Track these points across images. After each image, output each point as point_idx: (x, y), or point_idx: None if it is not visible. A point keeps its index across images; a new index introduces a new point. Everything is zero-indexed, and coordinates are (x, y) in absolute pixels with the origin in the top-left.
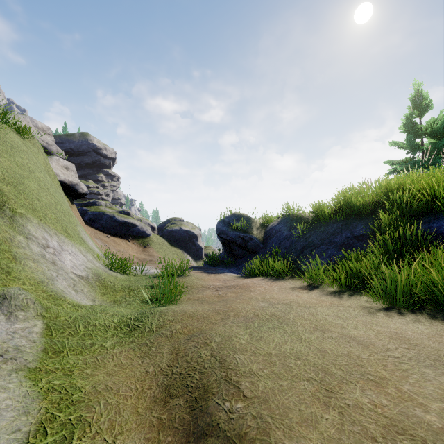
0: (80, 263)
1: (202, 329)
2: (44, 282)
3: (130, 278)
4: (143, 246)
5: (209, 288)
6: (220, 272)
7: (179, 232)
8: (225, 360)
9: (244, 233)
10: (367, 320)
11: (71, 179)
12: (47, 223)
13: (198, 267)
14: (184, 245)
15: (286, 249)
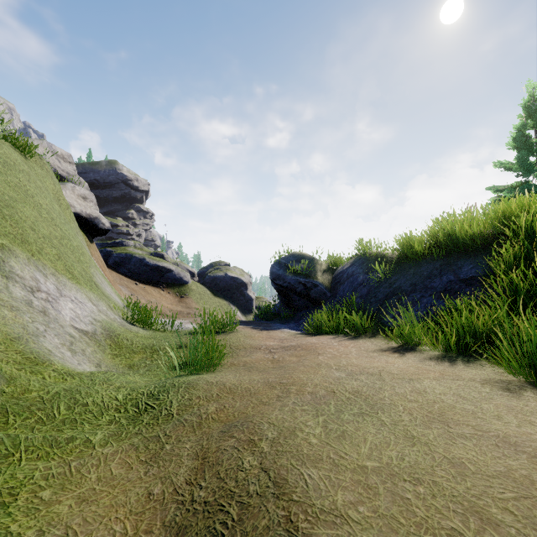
0: (86, 314)
1: (247, 414)
2: (21, 338)
3: (156, 335)
4: (180, 296)
5: (261, 349)
6: (275, 329)
7: (224, 279)
8: (285, 479)
9: (306, 278)
10: (512, 405)
11: (89, 211)
12: (42, 260)
13: (246, 322)
14: (230, 295)
15: (362, 298)
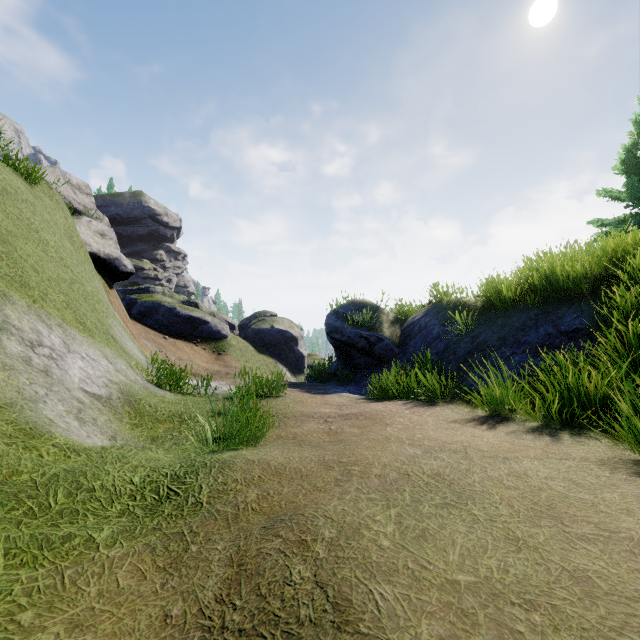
0: (100, 375)
1: (297, 504)
2: (14, 404)
3: (186, 400)
4: (218, 353)
5: (314, 417)
6: (331, 392)
7: (270, 333)
8: (349, 600)
9: (369, 331)
10: None
11: (108, 251)
12: (46, 308)
13: (296, 384)
14: (277, 351)
15: (438, 355)
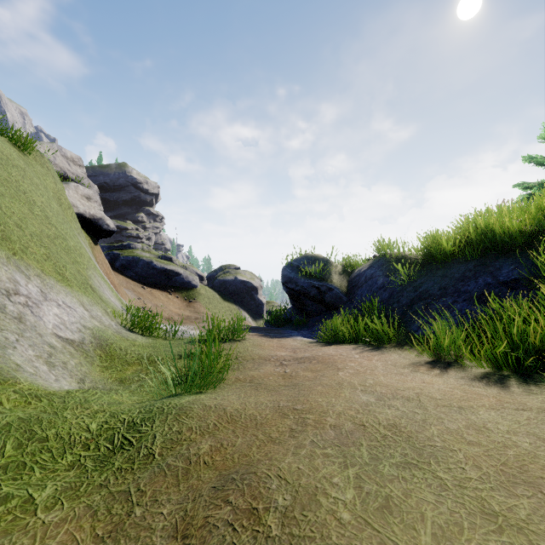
0: (74, 321)
1: (250, 459)
2: None
3: (156, 343)
4: (188, 300)
5: (270, 360)
6: (286, 336)
7: (234, 283)
8: None
9: (320, 281)
10: None
11: (93, 212)
12: (26, 260)
13: (256, 328)
14: (240, 299)
15: (383, 303)
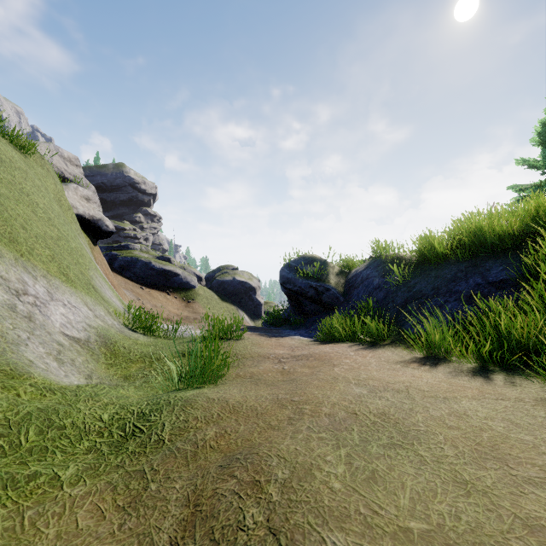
0: (80, 320)
1: (252, 443)
2: None
3: (157, 342)
4: (187, 301)
5: (269, 358)
6: (284, 335)
7: (232, 284)
8: None
9: (318, 282)
10: None
11: (92, 213)
12: (32, 261)
13: (254, 328)
14: (238, 300)
15: (378, 303)
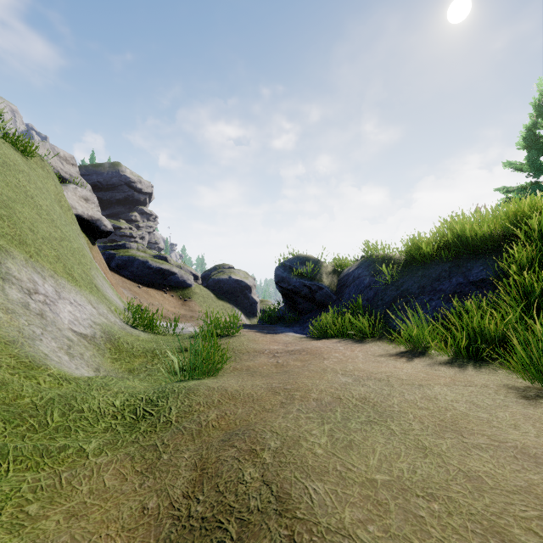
0: (85, 317)
1: (249, 422)
2: (16, 341)
3: (157, 338)
4: (183, 299)
5: (264, 353)
6: (279, 332)
7: (228, 282)
8: (289, 494)
9: (311, 280)
10: (529, 413)
11: (91, 213)
12: (40, 261)
13: (250, 325)
14: (234, 298)
15: (368, 301)
